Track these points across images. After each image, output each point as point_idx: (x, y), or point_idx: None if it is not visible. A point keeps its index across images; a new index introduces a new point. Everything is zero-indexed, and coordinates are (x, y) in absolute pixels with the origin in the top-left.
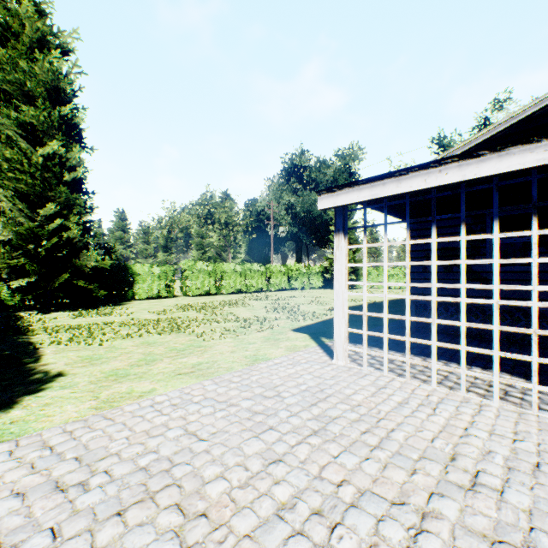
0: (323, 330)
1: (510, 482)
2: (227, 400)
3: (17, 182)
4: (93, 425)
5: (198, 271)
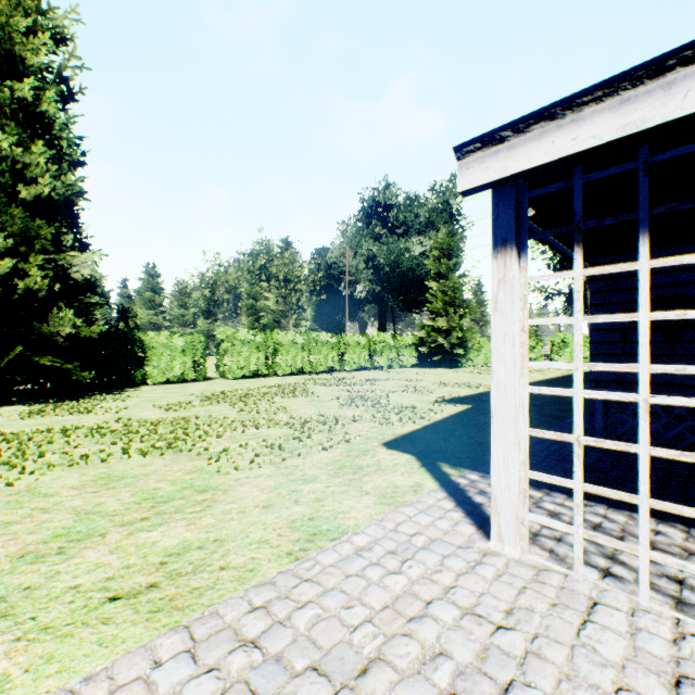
0: (438, 444)
1: None
2: None
3: None
4: None
5: (241, 343)
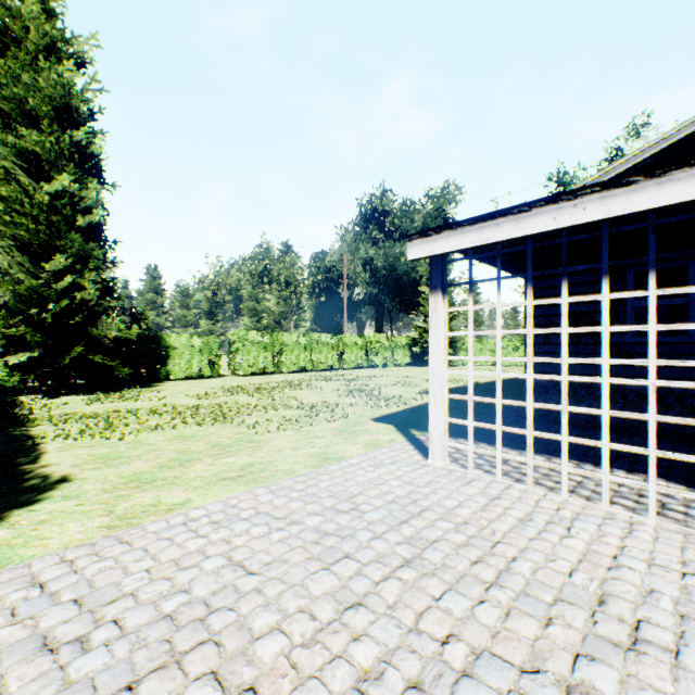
0: (412, 419)
1: (687, 638)
2: (286, 515)
3: (16, 228)
4: (103, 552)
5: (250, 344)
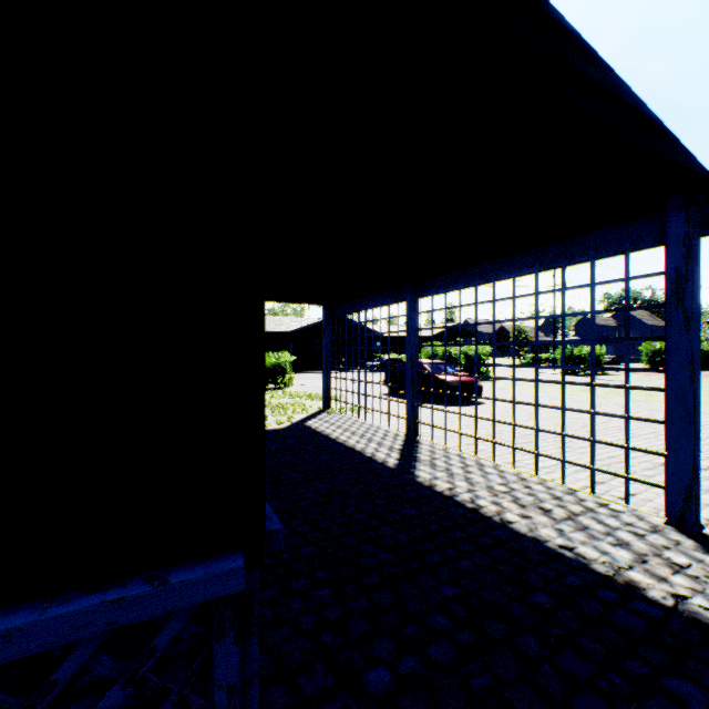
0: None
1: (544, 446)
2: None
3: None
4: None
5: None
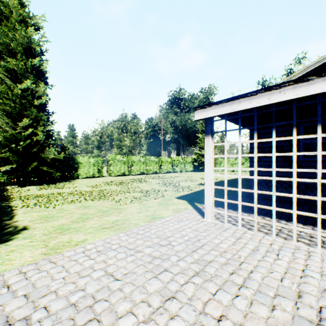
0: (195, 197)
1: None
2: (135, 247)
3: (5, 106)
4: (41, 268)
5: (117, 161)
